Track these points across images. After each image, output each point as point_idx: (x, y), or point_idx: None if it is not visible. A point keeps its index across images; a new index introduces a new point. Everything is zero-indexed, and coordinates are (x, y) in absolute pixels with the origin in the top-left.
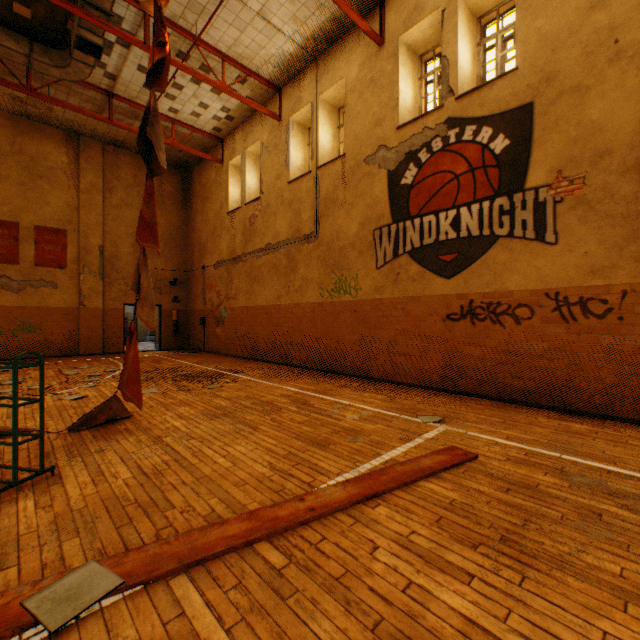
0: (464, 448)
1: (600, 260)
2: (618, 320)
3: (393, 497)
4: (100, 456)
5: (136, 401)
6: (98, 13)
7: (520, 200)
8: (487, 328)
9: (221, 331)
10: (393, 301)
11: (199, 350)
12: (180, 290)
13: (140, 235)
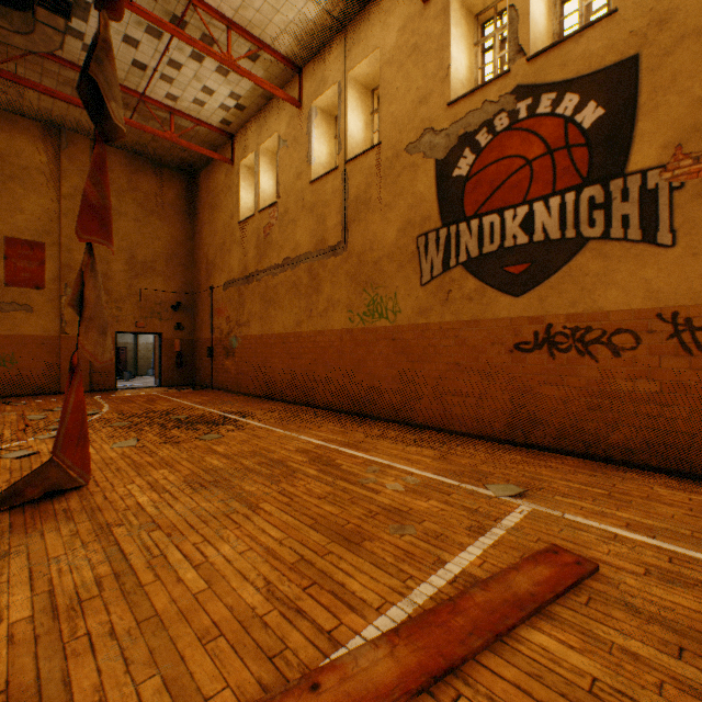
0: (570, 547)
1: None
2: None
3: (482, 673)
4: None
5: (79, 470)
6: None
7: (620, 188)
8: (572, 361)
9: (231, 364)
10: (443, 326)
11: (206, 386)
12: (184, 316)
13: (81, 224)
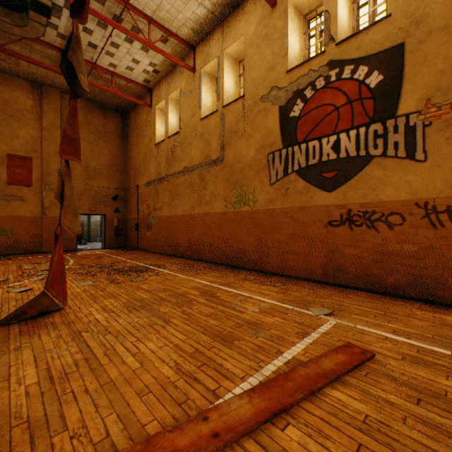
0: (358, 344)
1: None
2: None
3: (302, 412)
4: (16, 355)
5: (60, 298)
6: None
7: (392, 125)
8: (363, 232)
9: (150, 234)
10: (283, 210)
11: (134, 248)
12: (120, 203)
13: (62, 149)
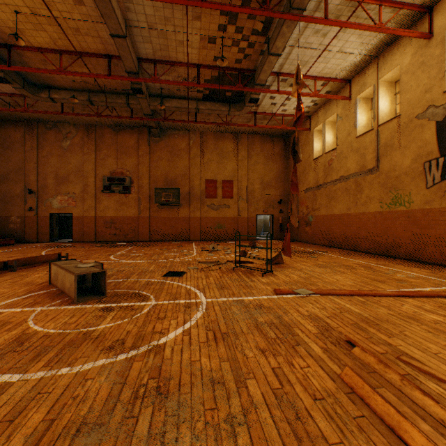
0: None
1: None
2: None
3: (417, 298)
4: (282, 272)
5: (289, 255)
6: (259, 86)
7: None
8: None
9: (308, 229)
10: (440, 210)
11: (294, 240)
12: (283, 206)
13: (292, 189)
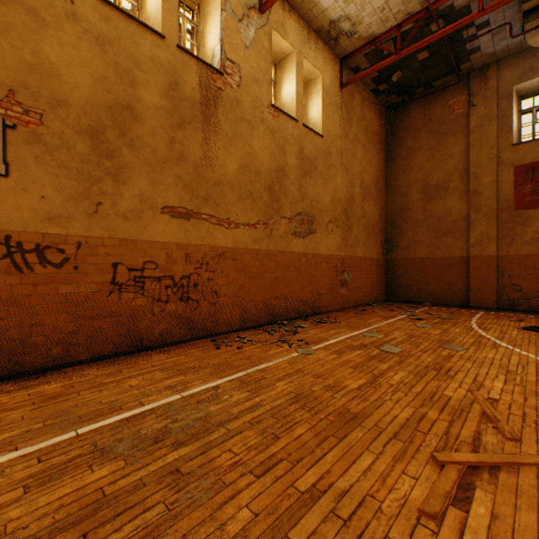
0: None
1: (59, 208)
2: (76, 269)
3: None
4: None
5: None
6: None
7: None
8: None
9: None
10: None
11: None
12: None
13: None
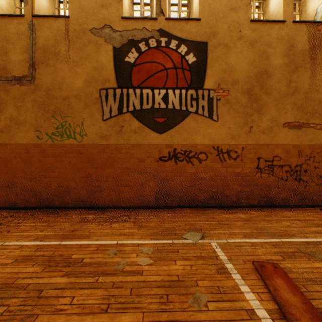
0: (255, 258)
1: (235, 132)
2: (241, 161)
3: None
4: None
5: None
6: None
7: (201, 94)
8: (184, 165)
9: None
10: (118, 146)
11: None
12: None
13: None
